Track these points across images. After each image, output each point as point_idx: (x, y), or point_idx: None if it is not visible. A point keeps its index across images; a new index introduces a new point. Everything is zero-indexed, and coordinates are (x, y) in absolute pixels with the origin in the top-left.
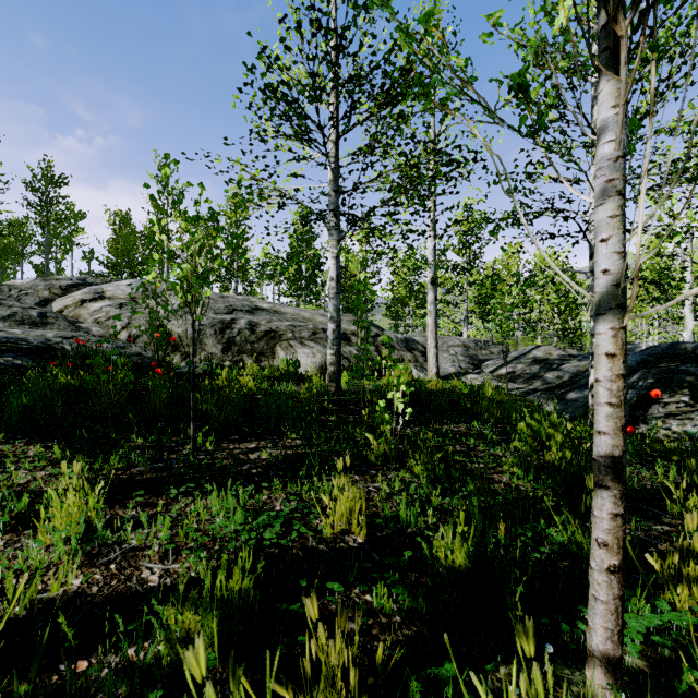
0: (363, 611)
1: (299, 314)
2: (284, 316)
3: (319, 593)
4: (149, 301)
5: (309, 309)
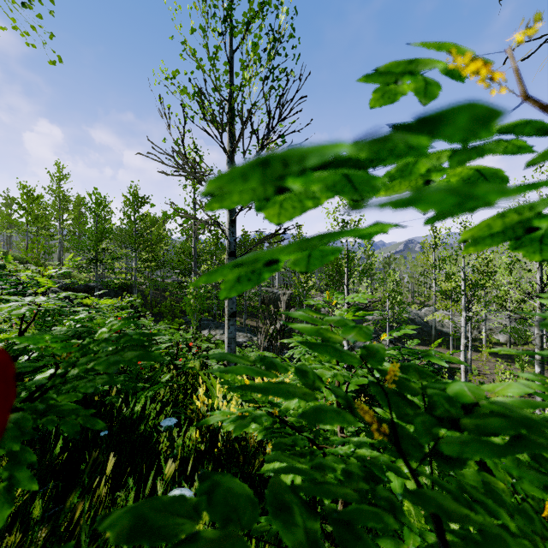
0: (510, 363)
1: (496, 320)
2: (491, 321)
3: (507, 362)
4: (455, 318)
5: (499, 316)
